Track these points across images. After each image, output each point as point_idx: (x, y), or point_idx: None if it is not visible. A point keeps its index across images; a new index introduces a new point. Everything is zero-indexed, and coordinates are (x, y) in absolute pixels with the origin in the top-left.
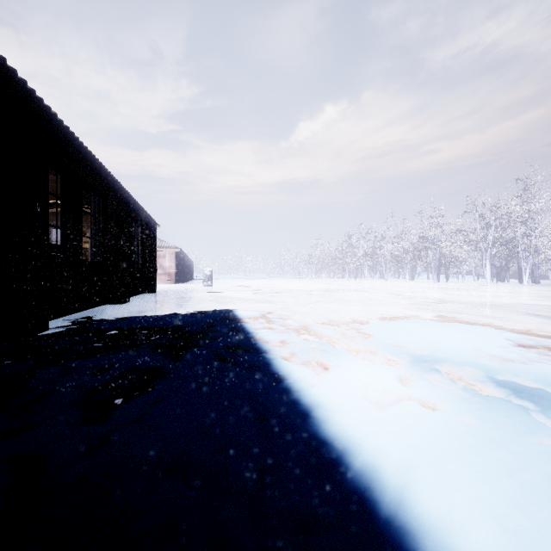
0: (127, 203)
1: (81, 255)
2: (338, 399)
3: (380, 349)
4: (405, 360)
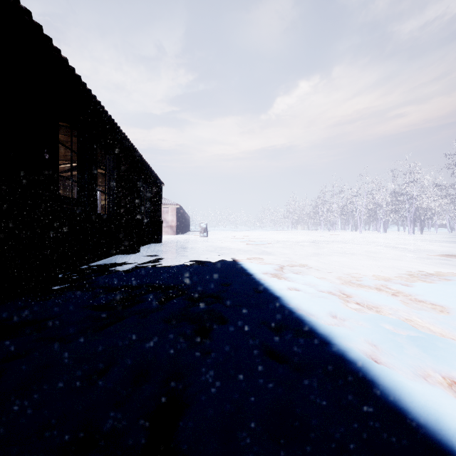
0: (138, 162)
1: (96, 208)
2: None
3: None
4: None
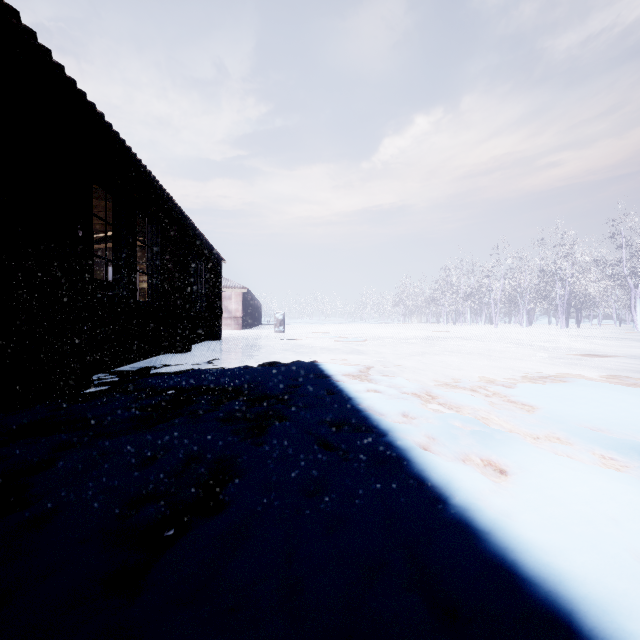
0: (189, 232)
1: (135, 294)
2: (590, 564)
3: (575, 436)
4: (636, 460)
